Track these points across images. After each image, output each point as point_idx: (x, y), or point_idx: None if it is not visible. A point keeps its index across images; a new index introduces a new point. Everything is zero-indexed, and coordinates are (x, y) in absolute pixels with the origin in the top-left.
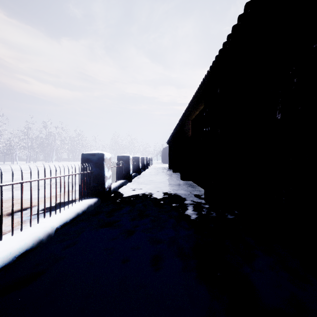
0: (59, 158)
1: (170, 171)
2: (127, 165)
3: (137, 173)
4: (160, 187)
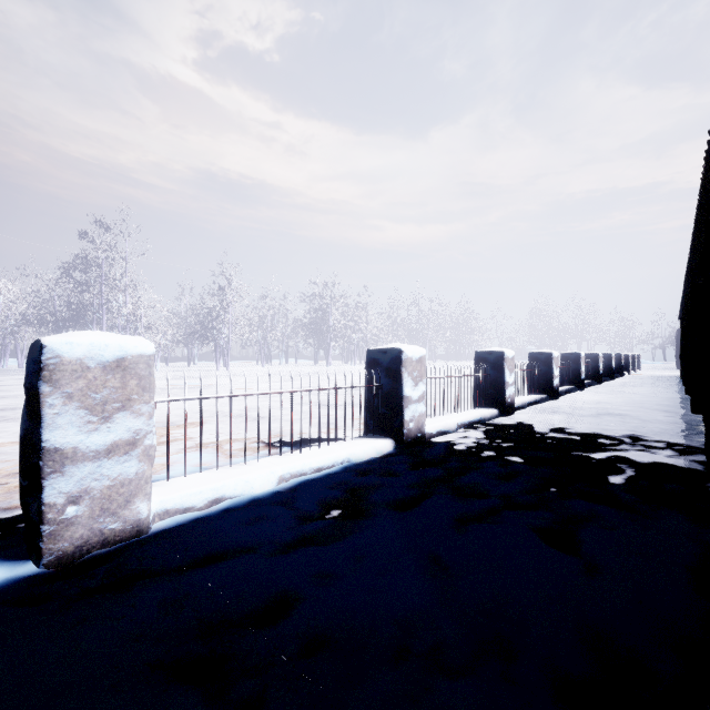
0: (434, 355)
1: (678, 383)
2: (575, 366)
3: (595, 381)
4: (631, 398)
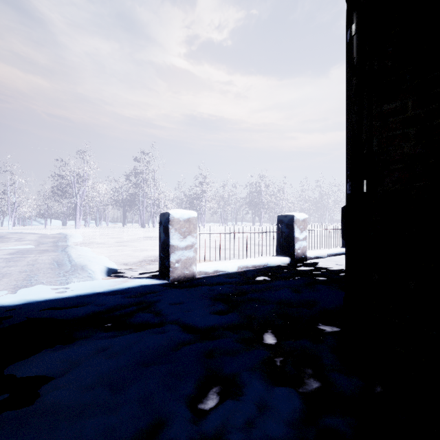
0: (332, 219)
1: None
2: None
3: None
4: None
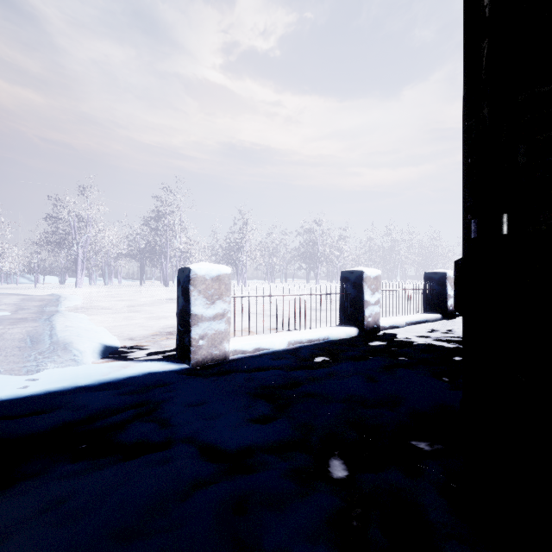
0: (405, 275)
1: None
2: None
3: None
4: None
